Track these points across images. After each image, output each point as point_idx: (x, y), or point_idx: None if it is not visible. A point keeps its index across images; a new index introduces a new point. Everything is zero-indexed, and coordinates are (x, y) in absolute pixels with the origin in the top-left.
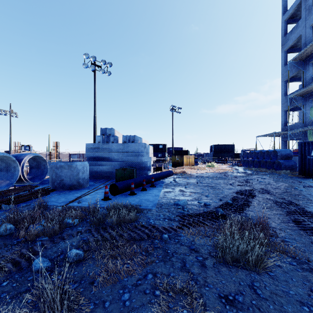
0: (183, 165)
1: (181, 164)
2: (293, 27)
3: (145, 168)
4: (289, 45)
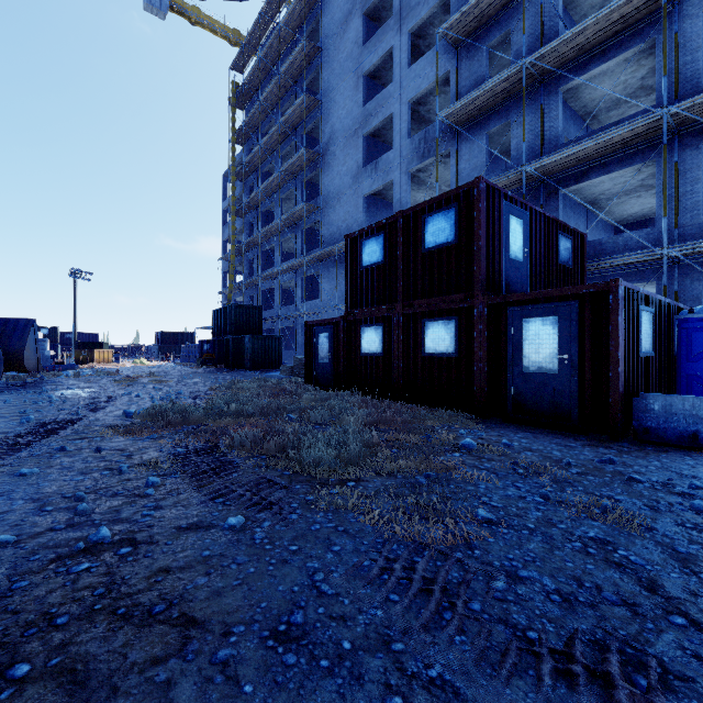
0: (94, 362)
1: (91, 360)
2: (228, 223)
3: (46, 362)
4: (225, 238)
